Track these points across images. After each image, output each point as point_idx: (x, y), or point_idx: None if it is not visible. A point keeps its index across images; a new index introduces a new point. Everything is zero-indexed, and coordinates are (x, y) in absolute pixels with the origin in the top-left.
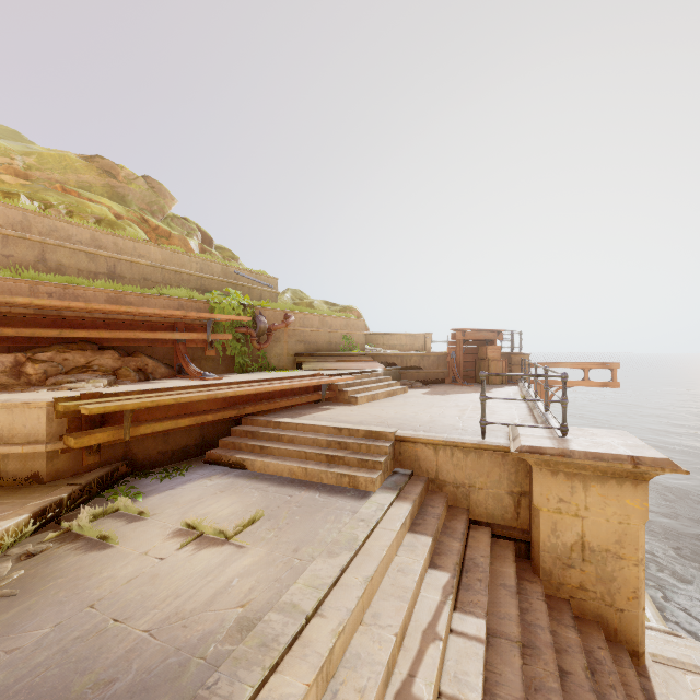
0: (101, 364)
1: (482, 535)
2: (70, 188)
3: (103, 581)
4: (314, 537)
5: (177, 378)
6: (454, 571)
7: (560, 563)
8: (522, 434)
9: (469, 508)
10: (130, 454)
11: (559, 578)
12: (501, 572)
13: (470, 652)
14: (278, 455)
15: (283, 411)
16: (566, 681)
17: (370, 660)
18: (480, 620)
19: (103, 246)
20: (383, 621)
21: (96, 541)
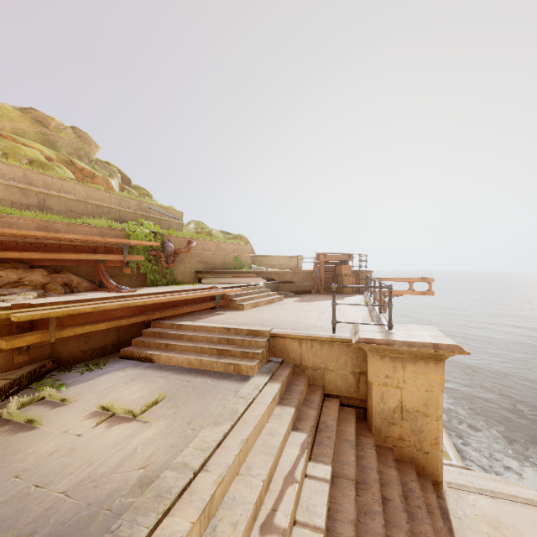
0: (31, 280)
1: (333, 404)
2: (6, 134)
3: (27, 456)
4: (204, 412)
5: (98, 291)
6: (310, 432)
7: (386, 422)
8: (361, 330)
9: (324, 385)
10: (56, 353)
11: (386, 432)
12: (345, 431)
13: (319, 490)
14: (179, 350)
15: (185, 316)
16: (387, 506)
17: (242, 501)
18: (327, 466)
19: (34, 183)
20: (254, 472)
21: (23, 425)
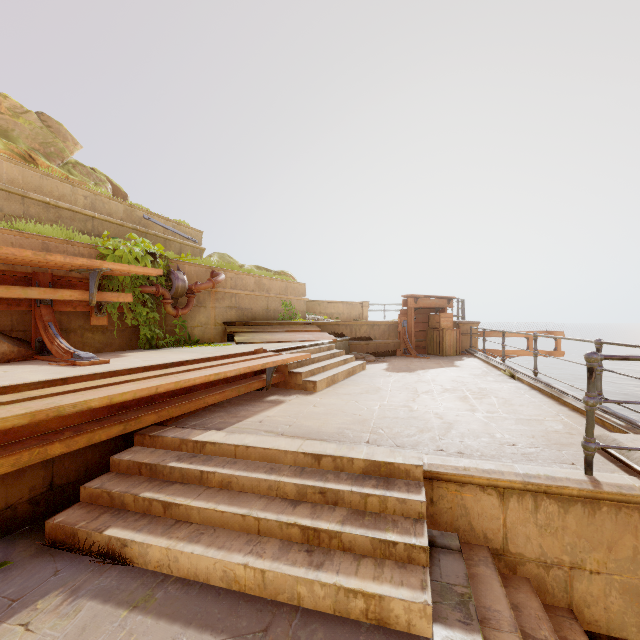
0: None
1: None
2: None
3: None
4: None
5: (30, 362)
6: None
7: None
8: None
9: (572, 607)
10: None
11: None
12: None
13: None
14: (199, 522)
15: (210, 411)
16: None
17: None
18: None
19: None
20: None
21: None
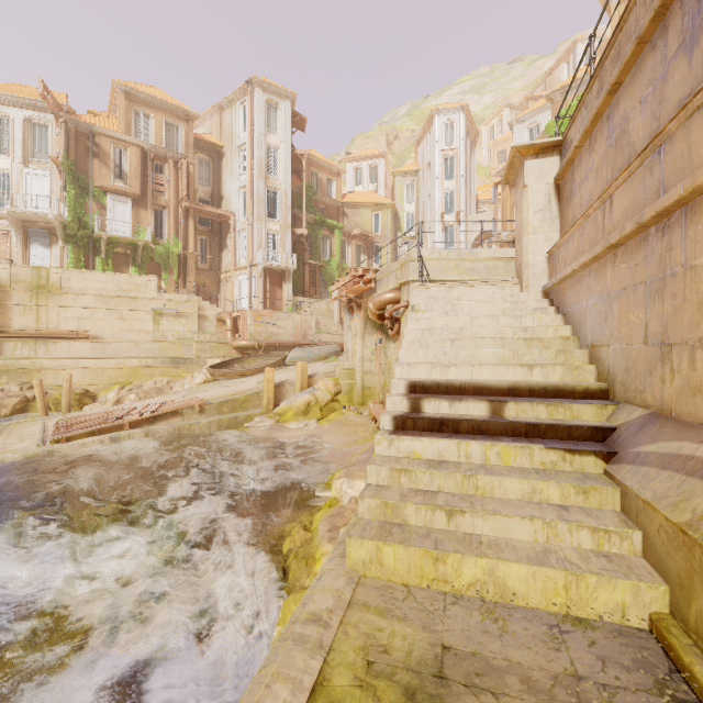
0: None
1: None
2: None
3: None
4: None
5: None
6: None
7: None
8: None
9: None
10: None
11: None
12: None
13: None
14: None
15: None
16: None
17: None
18: None
19: None
20: None
21: None
